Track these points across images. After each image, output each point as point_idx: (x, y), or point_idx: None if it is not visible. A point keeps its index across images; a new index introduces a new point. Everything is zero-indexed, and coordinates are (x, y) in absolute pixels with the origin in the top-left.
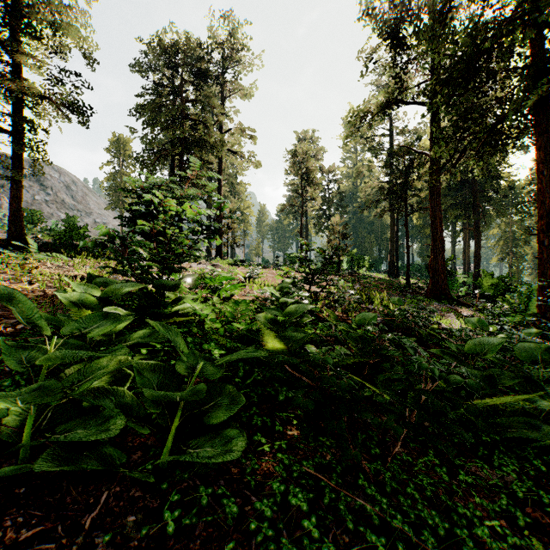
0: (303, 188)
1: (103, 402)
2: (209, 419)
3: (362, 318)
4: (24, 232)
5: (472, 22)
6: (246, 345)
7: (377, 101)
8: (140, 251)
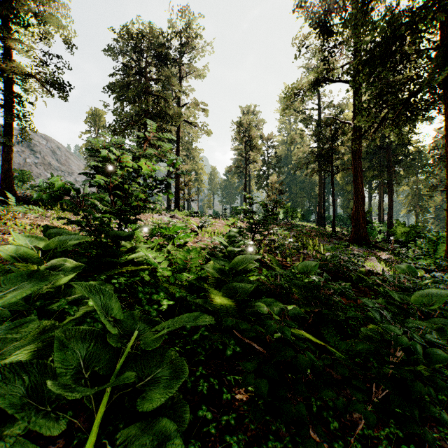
0: (247, 152)
1: (11, 386)
2: (142, 403)
3: (304, 266)
4: (14, 188)
5: (389, 12)
6: (195, 292)
7: (309, 79)
8: (95, 203)
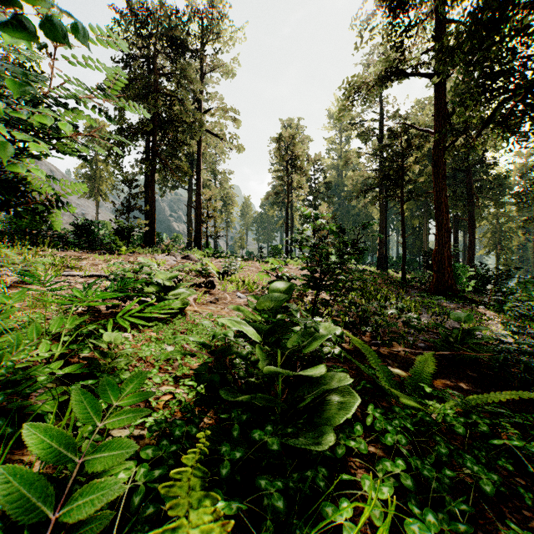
0: (289, 175)
1: None
2: None
3: None
4: None
5: None
6: None
7: (375, 71)
8: None
